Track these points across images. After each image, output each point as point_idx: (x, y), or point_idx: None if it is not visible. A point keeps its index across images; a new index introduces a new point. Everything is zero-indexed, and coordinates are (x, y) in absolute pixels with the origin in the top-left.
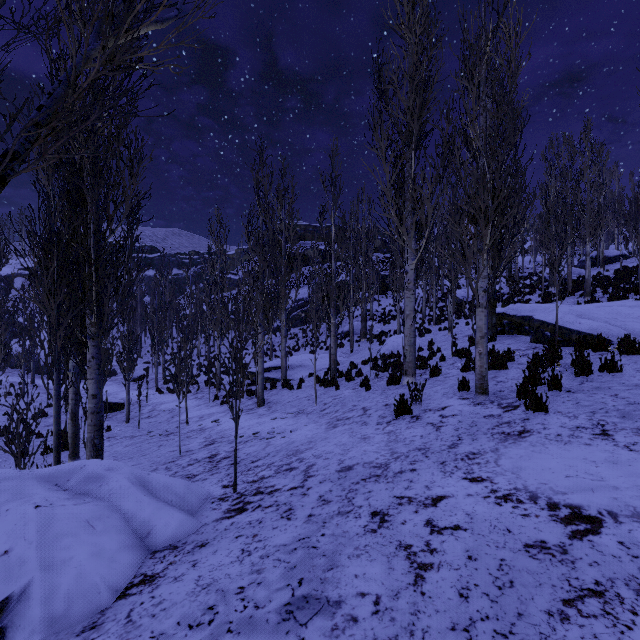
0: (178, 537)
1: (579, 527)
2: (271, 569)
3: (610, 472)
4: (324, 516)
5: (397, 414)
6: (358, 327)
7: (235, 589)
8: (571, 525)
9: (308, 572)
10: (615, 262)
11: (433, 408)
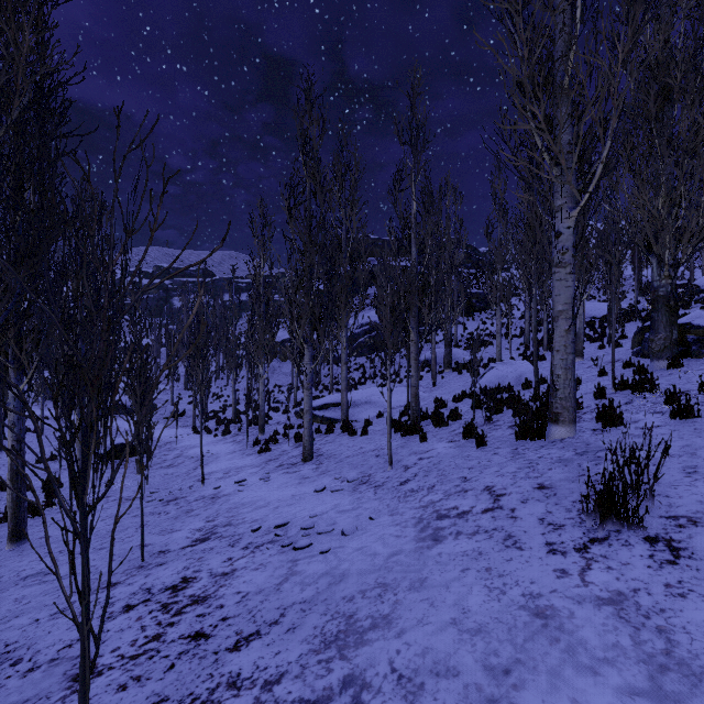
0: None
1: None
2: None
3: None
4: None
5: (600, 526)
6: (439, 355)
7: None
8: None
9: None
10: None
11: (697, 515)
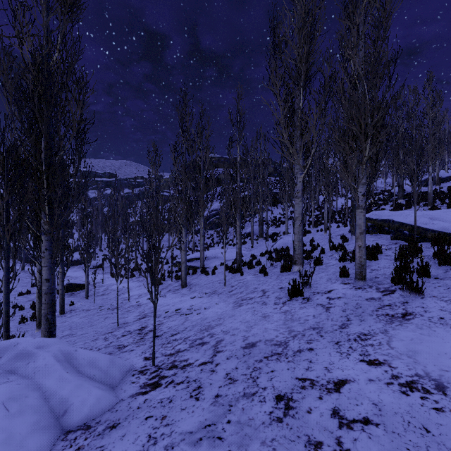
0: (93, 415)
1: None
2: None
3: None
4: (230, 398)
5: (291, 296)
6: (257, 229)
7: None
8: None
9: None
10: (446, 181)
11: (320, 291)
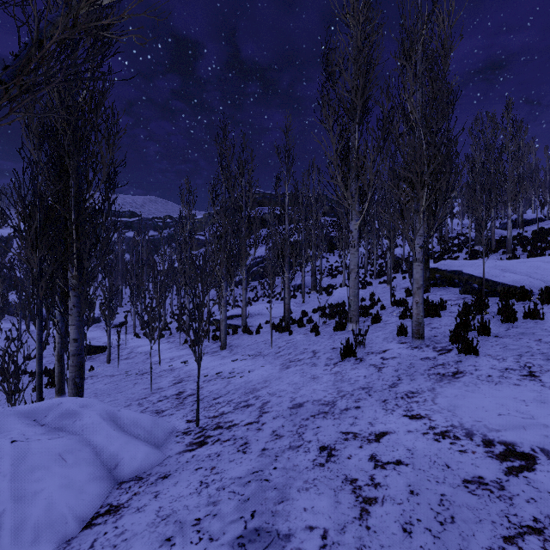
0: (143, 469)
1: (514, 463)
2: (226, 501)
3: (539, 411)
4: (276, 450)
5: (343, 356)
6: (309, 281)
7: (192, 521)
8: (506, 461)
9: (260, 505)
10: (532, 224)
11: (375, 351)
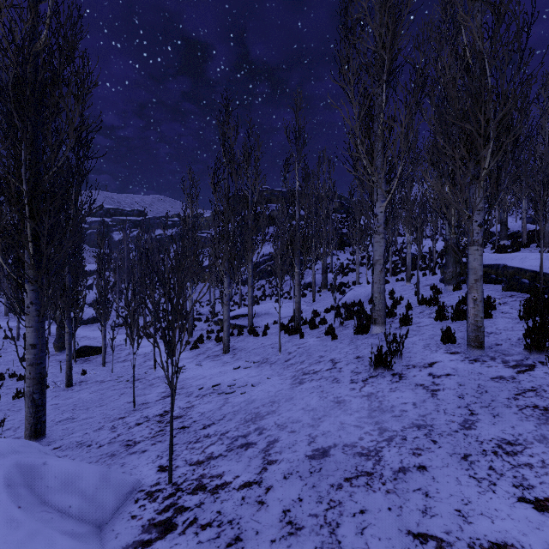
0: None
1: None
2: None
3: None
4: None
5: (374, 370)
6: (319, 279)
7: None
8: None
9: None
10: None
11: (417, 364)
